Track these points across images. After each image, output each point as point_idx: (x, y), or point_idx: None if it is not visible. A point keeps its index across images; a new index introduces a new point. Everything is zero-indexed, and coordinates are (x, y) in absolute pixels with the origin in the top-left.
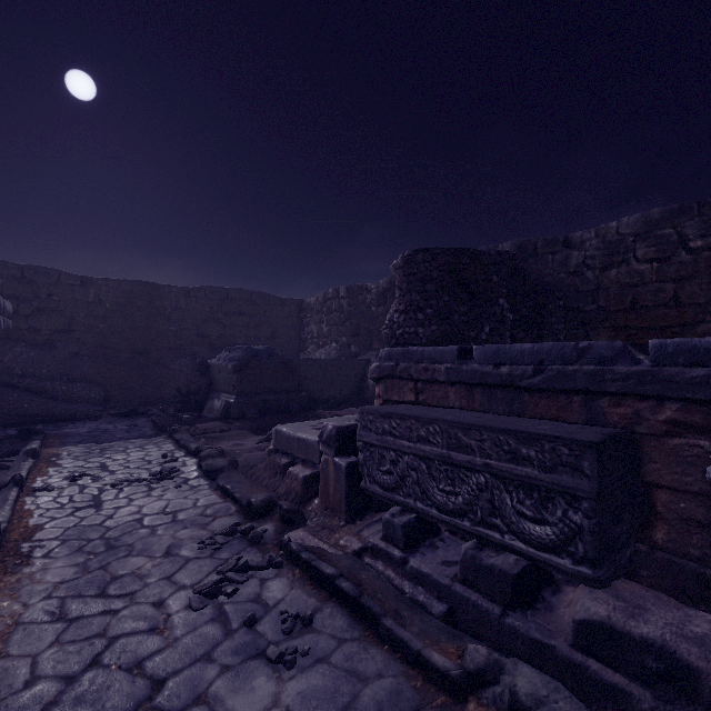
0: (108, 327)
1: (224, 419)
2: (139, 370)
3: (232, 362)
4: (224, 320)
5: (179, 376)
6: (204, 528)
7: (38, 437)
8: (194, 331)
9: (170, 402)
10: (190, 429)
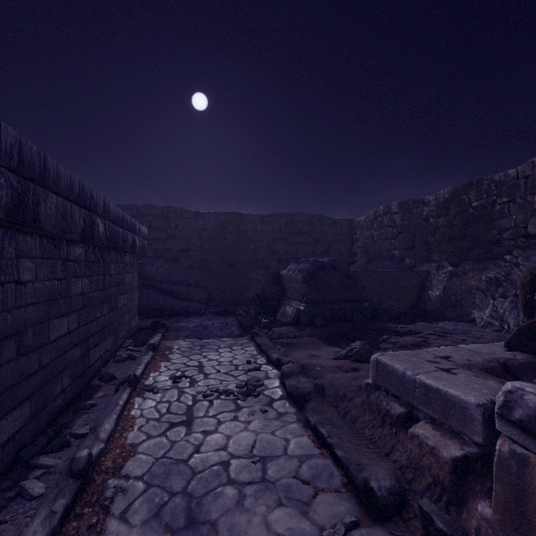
0: (210, 247)
1: (295, 324)
2: (229, 278)
3: (301, 273)
4: (289, 239)
5: (256, 283)
6: (305, 512)
7: (161, 330)
8: (267, 248)
9: (250, 304)
10: (268, 333)
